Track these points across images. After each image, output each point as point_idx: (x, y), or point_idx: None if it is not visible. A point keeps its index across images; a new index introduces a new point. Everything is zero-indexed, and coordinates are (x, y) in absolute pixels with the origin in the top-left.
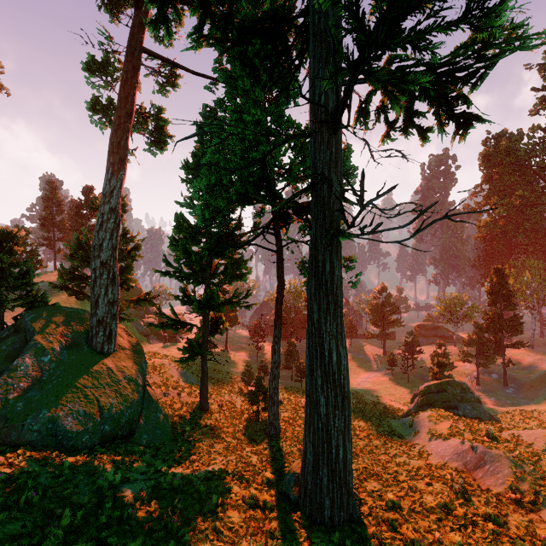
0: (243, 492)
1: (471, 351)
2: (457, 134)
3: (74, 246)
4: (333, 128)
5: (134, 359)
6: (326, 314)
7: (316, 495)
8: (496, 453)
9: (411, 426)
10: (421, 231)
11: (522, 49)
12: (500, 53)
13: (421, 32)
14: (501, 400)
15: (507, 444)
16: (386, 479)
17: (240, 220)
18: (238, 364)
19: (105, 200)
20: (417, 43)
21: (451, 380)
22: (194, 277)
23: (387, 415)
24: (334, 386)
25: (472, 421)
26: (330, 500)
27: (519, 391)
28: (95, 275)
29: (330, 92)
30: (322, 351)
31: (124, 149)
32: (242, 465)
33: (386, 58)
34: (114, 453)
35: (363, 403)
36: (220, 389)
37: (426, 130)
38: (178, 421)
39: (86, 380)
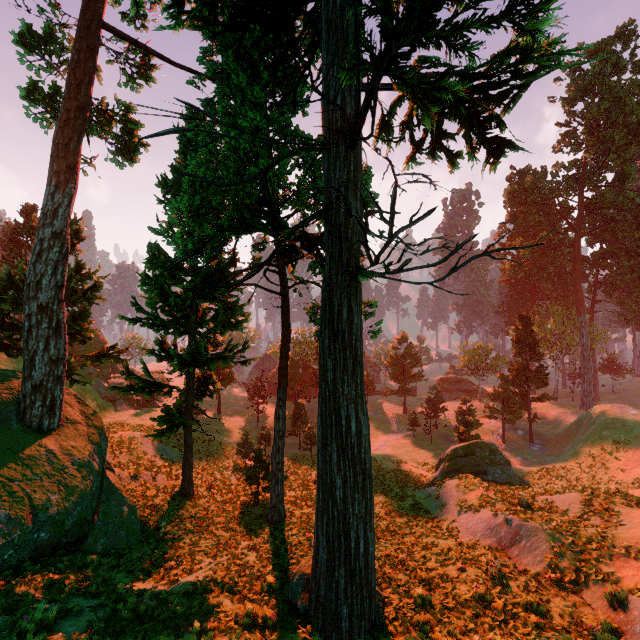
0: (236, 609)
1: (496, 405)
2: (488, 162)
3: (3, 284)
4: (352, 139)
5: (88, 436)
6: (343, 372)
7: (331, 603)
8: (533, 526)
9: (438, 497)
10: (456, 270)
11: (560, 68)
12: (537, 70)
13: (457, 28)
14: (527, 459)
15: (541, 512)
16: (413, 567)
17: (234, 254)
18: (233, 432)
19: (45, 222)
20: (453, 40)
21: (480, 442)
22: (174, 326)
23: (410, 485)
24: (353, 462)
25: (502, 488)
26: (348, 608)
27: (544, 447)
28: (29, 323)
29: (348, 95)
30: (338, 419)
31: (75, 154)
32: (236, 568)
33: (414, 61)
34: (54, 570)
35: (383, 472)
36: (210, 465)
37: (456, 154)
38: (152, 513)
39: (13, 471)
